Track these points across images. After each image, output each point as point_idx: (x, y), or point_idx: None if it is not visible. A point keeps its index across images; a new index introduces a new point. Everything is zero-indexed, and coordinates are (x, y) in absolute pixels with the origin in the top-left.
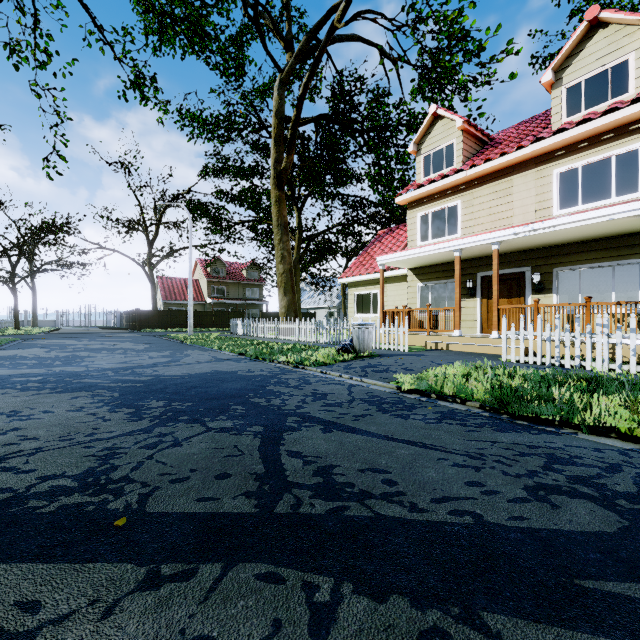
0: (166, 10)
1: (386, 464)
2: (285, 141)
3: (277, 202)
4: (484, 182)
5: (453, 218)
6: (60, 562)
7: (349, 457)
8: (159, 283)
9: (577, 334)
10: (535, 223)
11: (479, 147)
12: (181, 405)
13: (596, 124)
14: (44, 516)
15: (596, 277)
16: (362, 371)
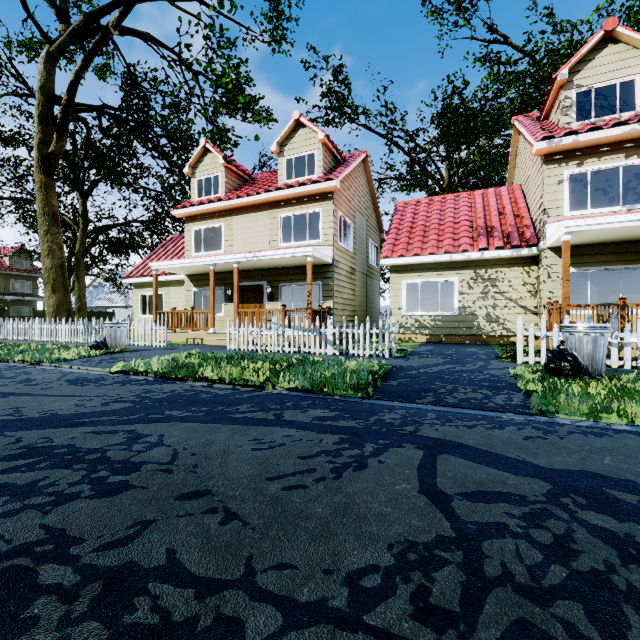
0: None
1: (29, 405)
2: (55, 122)
3: (43, 188)
4: (240, 212)
5: (219, 237)
6: None
7: (4, 405)
8: None
9: (264, 329)
10: (257, 252)
11: (242, 182)
12: None
13: (297, 190)
14: None
15: (300, 291)
16: (97, 363)
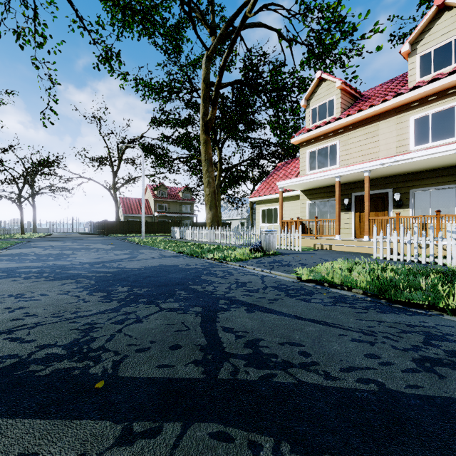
0: (127, 4)
1: (299, 338)
2: (210, 99)
3: (205, 143)
4: (357, 127)
5: (334, 153)
6: (54, 418)
7: (270, 332)
8: (121, 202)
9: (431, 238)
10: (397, 156)
11: (353, 101)
12: (140, 290)
13: (443, 82)
14: (41, 378)
15: (443, 196)
16: (270, 265)
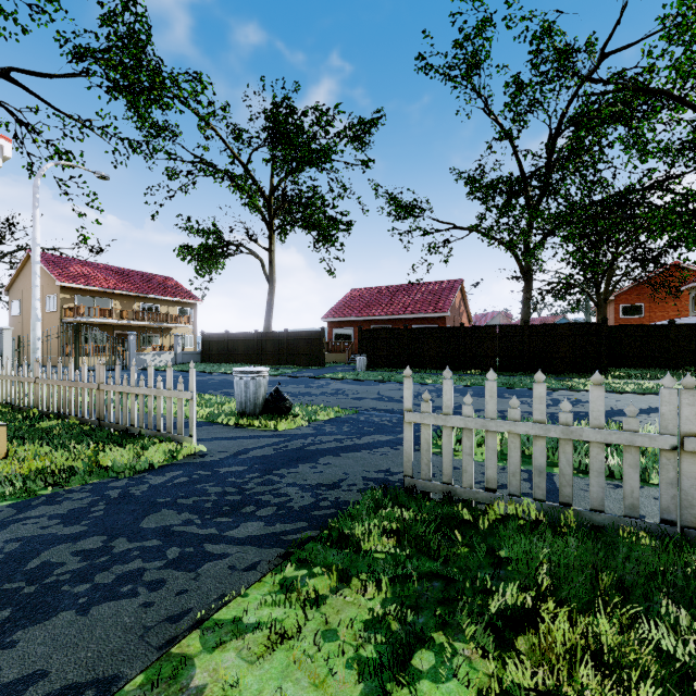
0: None
1: None
2: None
3: None
4: None
5: None
6: None
7: None
8: None
9: None
10: None
11: None
12: None
13: None
14: None
15: None
16: None
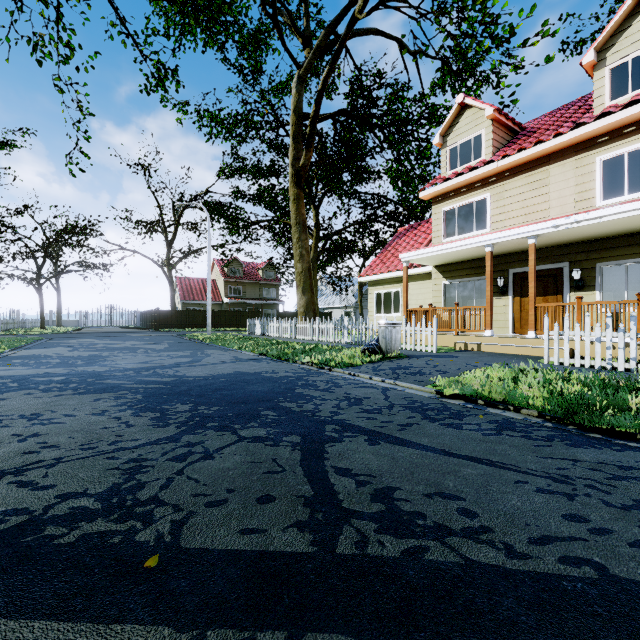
0: None
1: (455, 487)
2: (303, 138)
3: (295, 200)
4: (516, 173)
5: (482, 212)
6: (80, 621)
7: (408, 477)
8: (177, 283)
9: (633, 334)
10: (578, 214)
11: (509, 137)
12: (208, 409)
13: None
14: (62, 549)
15: None
16: (393, 373)
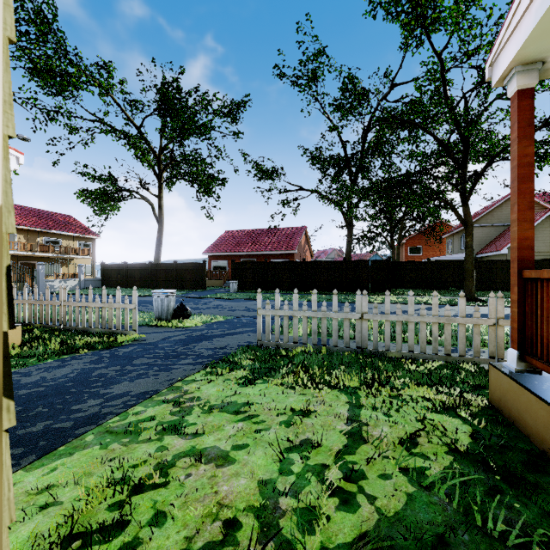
0: None
1: None
2: None
3: None
4: None
5: None
6: None
7: None
8: None
9: None
10: None
11: None
12: None
13: None
14: None
15: None
16: None
